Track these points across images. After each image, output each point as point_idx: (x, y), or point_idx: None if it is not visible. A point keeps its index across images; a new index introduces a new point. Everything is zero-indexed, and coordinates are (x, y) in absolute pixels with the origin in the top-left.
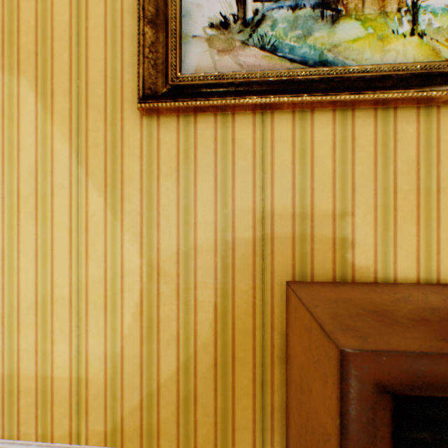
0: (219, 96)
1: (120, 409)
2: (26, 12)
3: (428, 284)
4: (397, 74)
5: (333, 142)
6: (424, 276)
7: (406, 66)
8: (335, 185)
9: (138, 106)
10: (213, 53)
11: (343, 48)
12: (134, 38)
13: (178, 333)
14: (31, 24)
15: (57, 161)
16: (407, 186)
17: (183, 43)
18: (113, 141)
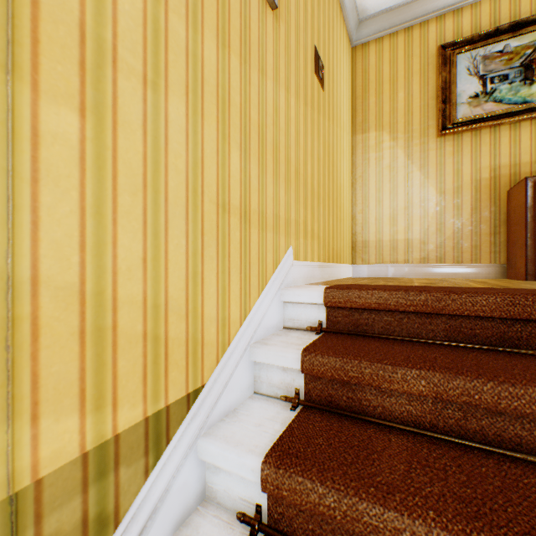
0: (474, 125)
1: (426, 249)
2: (385, 108)
3: None
4: None
5: (530, 133)
6: None
7: None
8: (531, 151)
9: (438, 134)
10: (470, 108)
11: (534, 95)
12: (433, 109)
13: (453, 218)
14: (387, 112)
15: (398, 160)
16: None
17: (456, 107)
18: (423, 149)
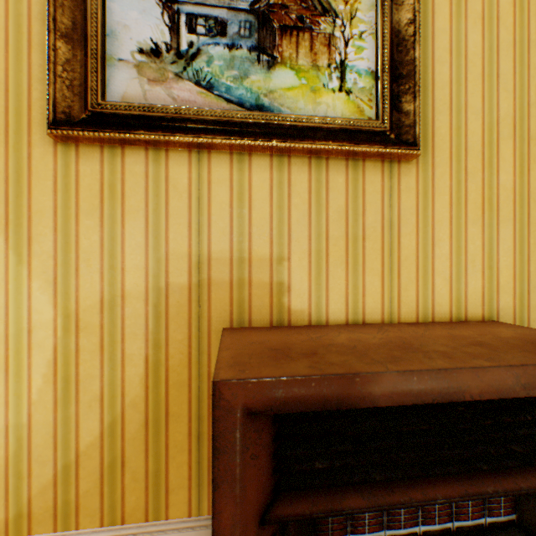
0: (147, 131)
1: (27, 489)
2: None
3: (354, 325)
4: (326, 127)
5: (271, 187)
6: (352, 317)
7: (334, 120)
8: (273, 230)
9: (48, 131)
10: (143, 81)
11: (279, 95)
12: (46, 51)
13: (102, 392)
14: None
15: None
16: (337, 233)
17: (108, 66)
18: (17, 169)
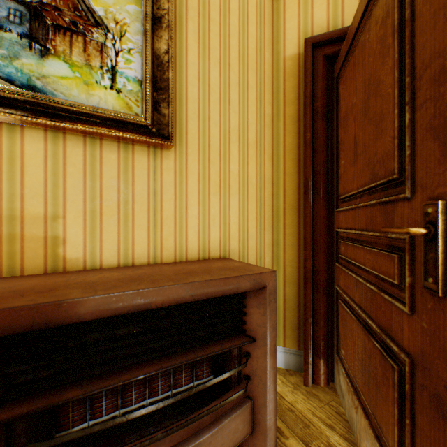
0: None
1: None
2: None
3: (124, 267)
4: (98, 115)
5: (46, 156)
6: (124, 261)
7: (104, 111)
8: (48, 193)
9: None
10: None
11: (53, 81)
12: None
13: None
14: None
15: None
16: (111, 197)
17: None
18: None
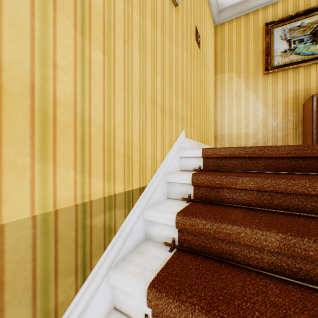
0: (284, 67)
1: (257, 138)
2: (233, 59)
3: None
4: None
5: (315, 71)
6: None
7: None
8: (316, 81)
9: (263, 73)
10: (281, 58)
11: None
12: (260, 59)
13: (272, 120)
14: (235, 62)
15: (241, 88)
16: None
17: (274, 58)
18: (255, 82)
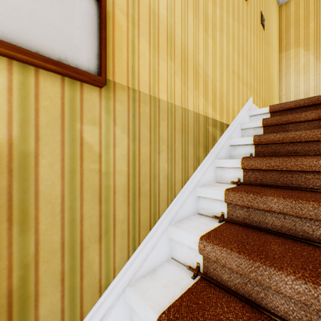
0: None
1: None
2: (300, 34)
3: None
4: None
5: None
6: None
7: None
8: None
9: None
10: None
11: None
12: None
13: None
14: (302, 36)
15: (309, 62)
16: None
17: None
18: None
